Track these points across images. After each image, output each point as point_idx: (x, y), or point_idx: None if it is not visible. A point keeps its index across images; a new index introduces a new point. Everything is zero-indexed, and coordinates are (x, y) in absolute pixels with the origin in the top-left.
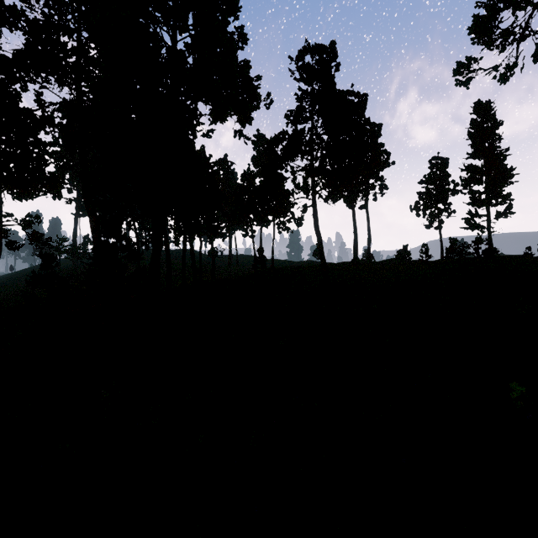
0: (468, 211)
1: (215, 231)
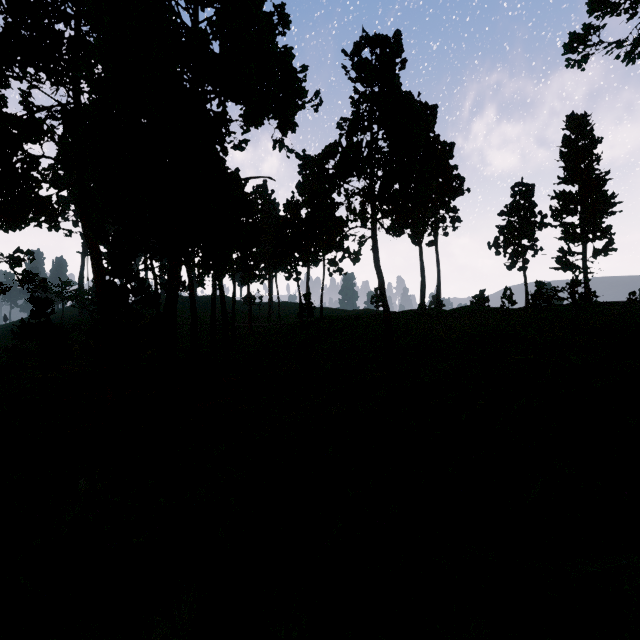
0: (559, 248)
1: (252, 272)
